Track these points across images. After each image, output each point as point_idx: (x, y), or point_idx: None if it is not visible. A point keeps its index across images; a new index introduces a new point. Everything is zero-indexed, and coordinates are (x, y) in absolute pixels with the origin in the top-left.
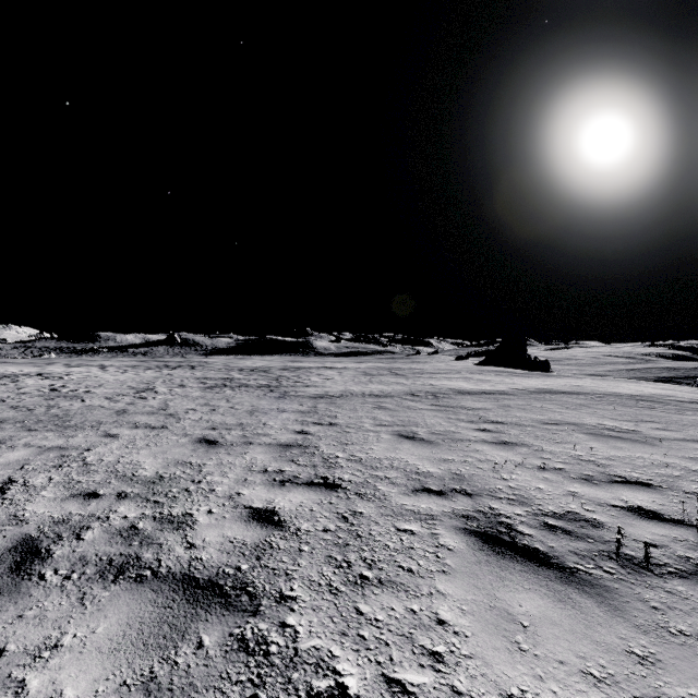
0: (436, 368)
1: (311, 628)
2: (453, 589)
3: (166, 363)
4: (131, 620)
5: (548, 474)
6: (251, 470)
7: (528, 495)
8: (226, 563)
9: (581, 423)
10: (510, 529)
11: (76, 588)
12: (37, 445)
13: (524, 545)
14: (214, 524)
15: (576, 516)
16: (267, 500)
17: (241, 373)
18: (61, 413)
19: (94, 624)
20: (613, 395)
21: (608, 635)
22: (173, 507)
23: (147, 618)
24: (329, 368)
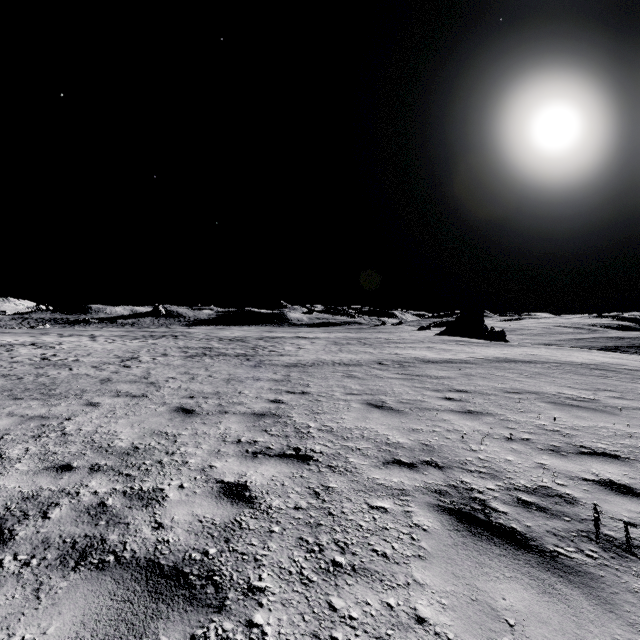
0: (401, 337)
1: (280, 629)
2: (430, 578)
3: (151, 333)
4: (86, 617)
5: (515, 445)
6: (224, 441)
7: (498, 468)
8: (193, 546)
9: (542, 392)
10: (484, 506)
11: (34, 577)
12: (20, 414)
13: (500, 525)
14: (184, 500)
15: (549, 491)
16: (239, 473)
17: (220, 343)
18: (48, 382)
19: (46, 623)
20: (568, 364)
21: (602, 636)
22: (145, 481)
23: (104, 616)
24: (302, 337)
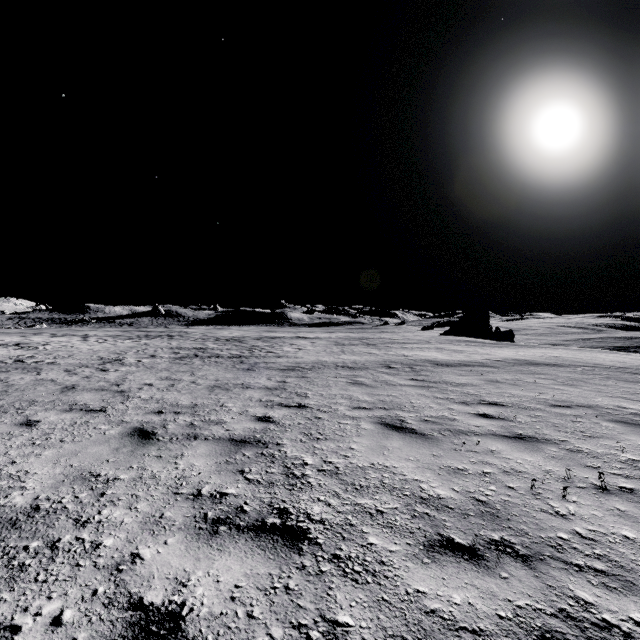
0: (405, 337)
1: None
2: None
3: (147, 333)
4: None
5: (620, 503)
6: (176, 493)
7: (623, 560)
8: None
9: (597, 405)
10: None
11: None
12: None
13: None
14: None
15: None
16: (177, 577)
17: (216, 343)
18: None
19: None
20: (600, 367)
21: None
22: None
23: None
24: (302, 337)
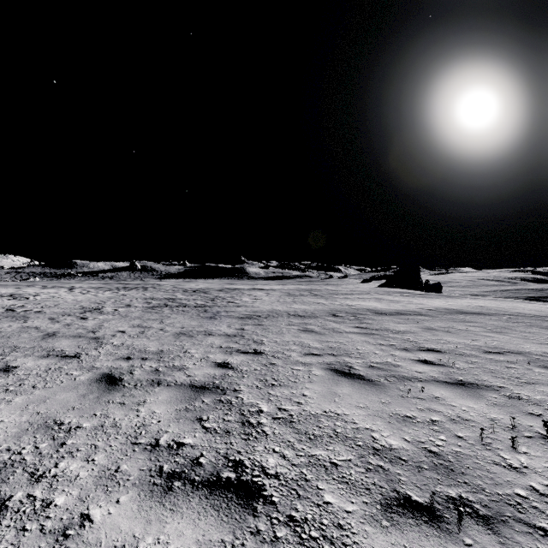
0: (348, 289)
1: None
2: None
3: (125, 285)
4: None
5: None
6: (135, 443)
7: None
8: None
9: (526, 352)
10: None
11: None
12: None
13: None
14: None
15: None
16: (125, 545)
17: (184, 294)
18: None
19: None
20: (522, 316)
21: None
22: None
23: None
24: (259, 289)
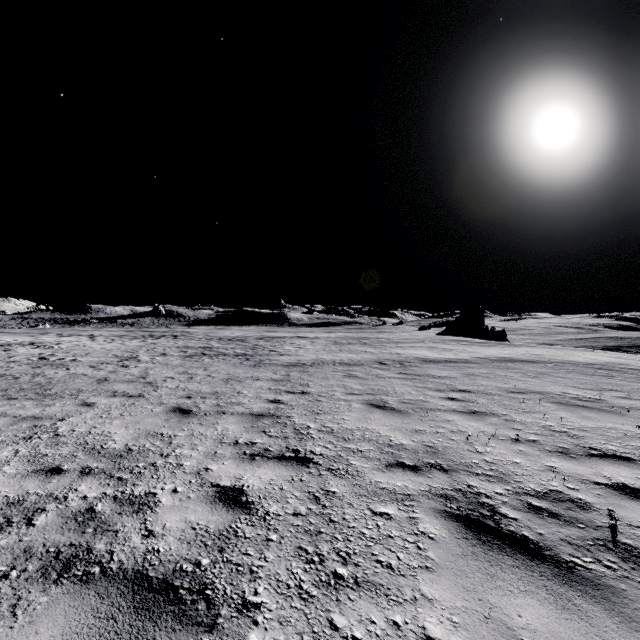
0: (401, 337)
1: None
2: (439, 592)
3: (151, 333)
4: (65, 637)
5: (522, 447)
6: (221, 442)
7: (506, 471)
8: (185, 556)
9: (546, 392)
10: (493, 512)
11: (12, 591)
12: (13, 415)
13: (510, 532)
14: (177, 505)
15: (560, 495)
16: (236, 476)
17: (220, 342)
18: (44, 382)
19: None
20: (571, 363)
21: None
22: (137, 485)
23: (85, 635)
24: (302, 337)
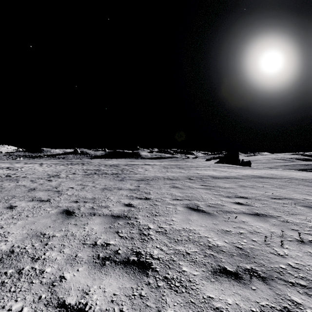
0: (198, 164)
1: None
2: None
3: (71, 162)
4: None
5: (310, 249)
6: (84, 243)
7: None
8: None
9: (294, 198)
10: None
11: None
12: None
13: None
14: None
15: None
16: (83, 289)
17: (105, 167)
18: None
19: None
20: (294, 179)
21: None
22: None
23: None
24: (147, 164)
